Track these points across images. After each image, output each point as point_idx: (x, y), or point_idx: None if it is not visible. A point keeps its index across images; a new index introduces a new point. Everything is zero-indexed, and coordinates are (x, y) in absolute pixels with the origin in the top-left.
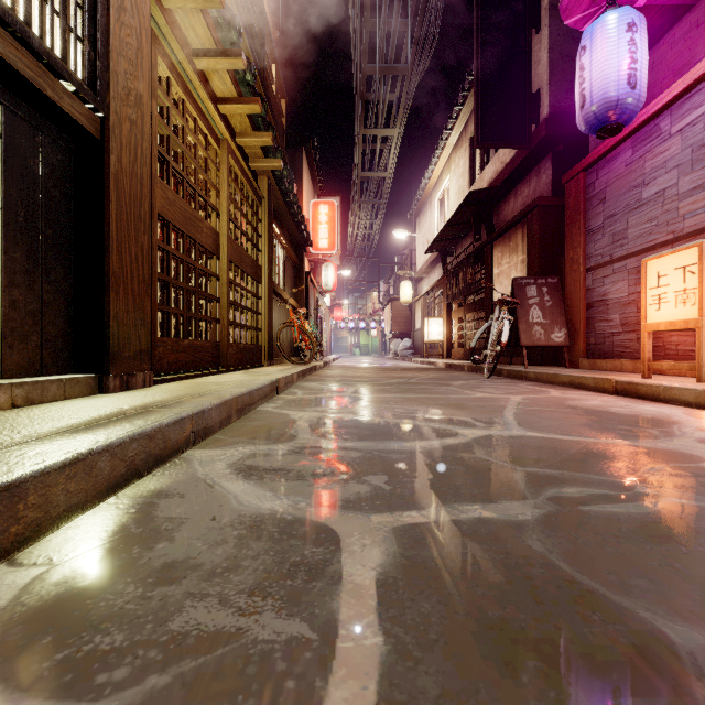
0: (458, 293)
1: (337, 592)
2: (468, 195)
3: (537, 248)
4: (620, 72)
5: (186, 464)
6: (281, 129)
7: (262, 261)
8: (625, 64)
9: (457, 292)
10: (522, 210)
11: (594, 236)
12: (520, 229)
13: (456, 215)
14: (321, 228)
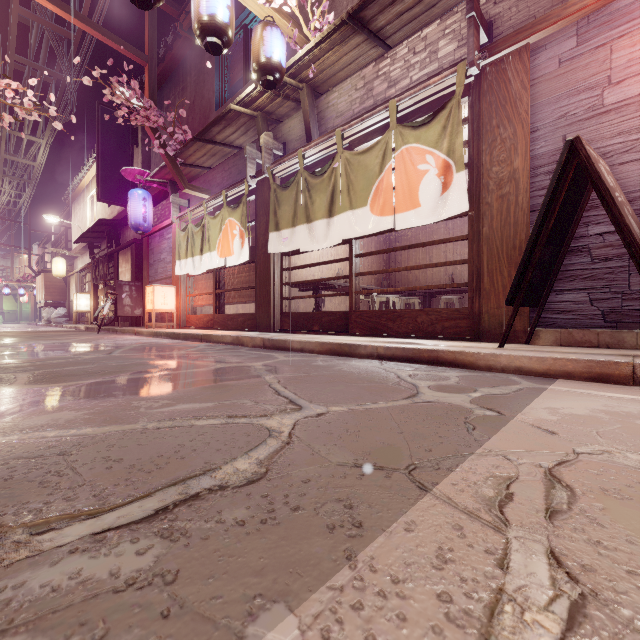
0: (100, 278)
1: None
2: (100, 220)
3: (135, 264)
4: (140, 215)
5: None
6: None
7: None
8: (142, 212)
9: (99, 277)
10: (129, 242)
11: (151, 267)
12: (130, 251)
13: (95, 227)
14: None
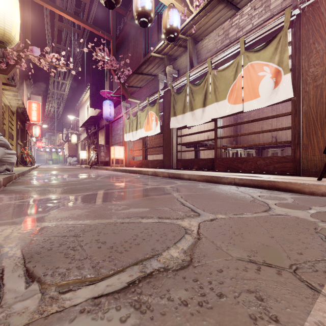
0: (91, 143)
1: (50, 176)
2: (90, 116)
3: (106, 136)
4: (108, 112)
5: (28, 175)
6: (17, 81)
7: (14, 133)
8: (109, 111)
9: (90, 143)
10: (103, 126)
11: (113, 137)
12: (103, 130)
13: (88, 120)
14: (33, 112)
